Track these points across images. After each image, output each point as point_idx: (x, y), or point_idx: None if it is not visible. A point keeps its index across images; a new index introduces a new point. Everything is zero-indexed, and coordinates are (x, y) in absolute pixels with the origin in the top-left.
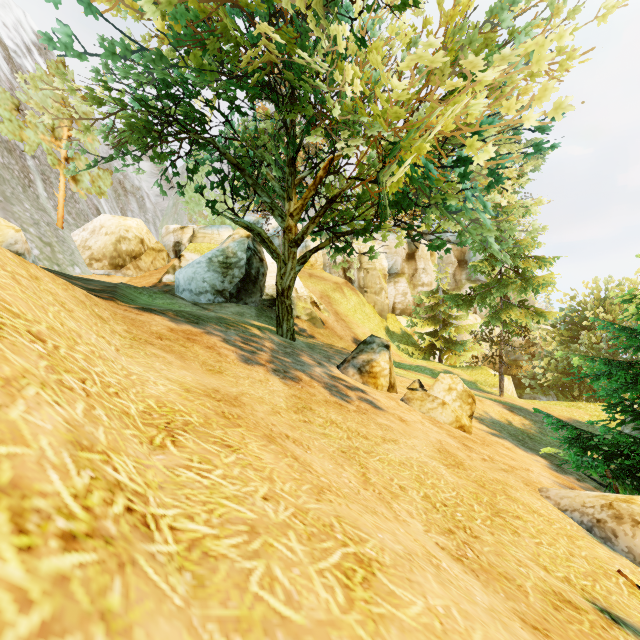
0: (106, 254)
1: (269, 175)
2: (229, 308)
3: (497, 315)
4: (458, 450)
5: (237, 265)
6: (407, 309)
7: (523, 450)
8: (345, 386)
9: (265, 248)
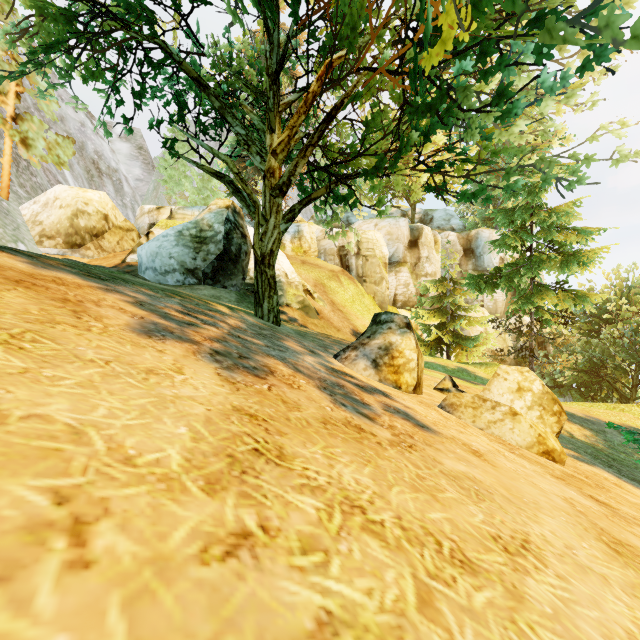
0: (60, 230)
1: (246, 108)
2: (202, 290)
3: (529, 299)
4: (617, 526)
5: (213, 240)
6: (409, 301)
7: (633, 485)
8: (356, 385)
9: (239, 200)
